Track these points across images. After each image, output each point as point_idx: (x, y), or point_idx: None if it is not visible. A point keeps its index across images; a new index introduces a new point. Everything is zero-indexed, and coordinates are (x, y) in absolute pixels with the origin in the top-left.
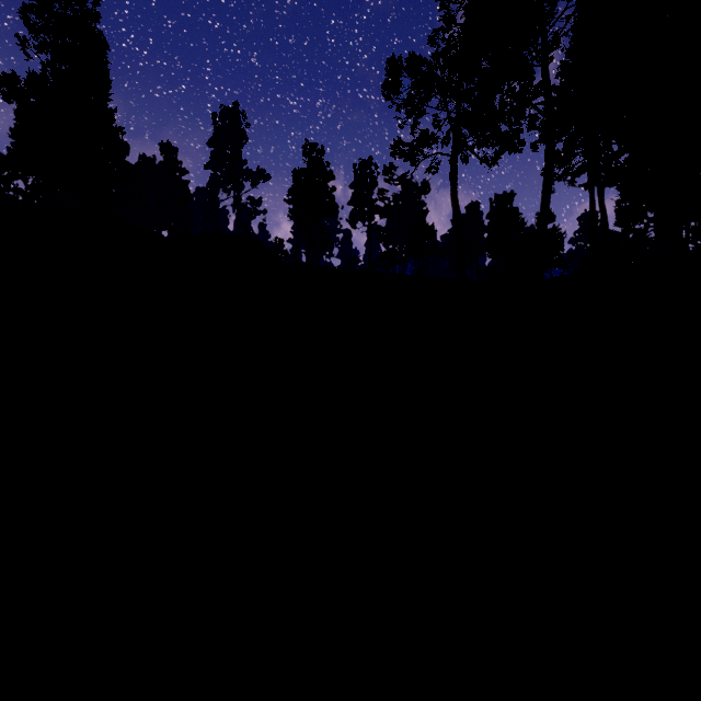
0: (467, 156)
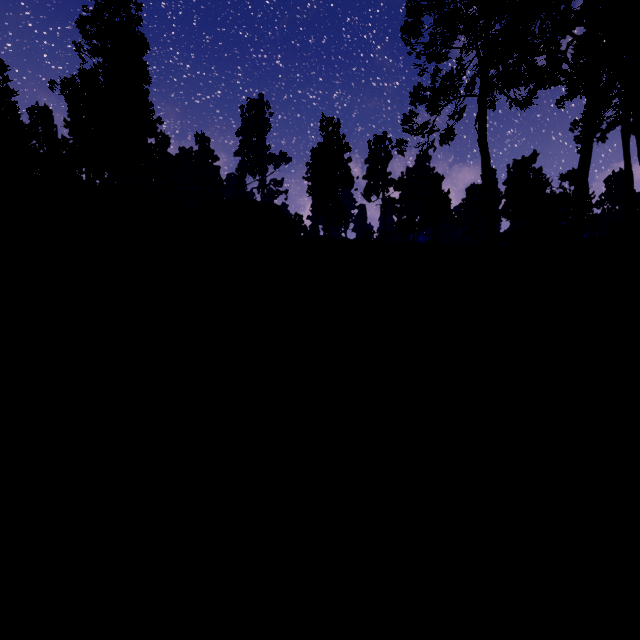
0: (494, 101)
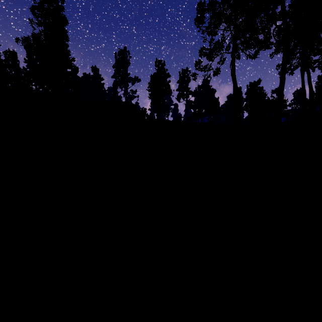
0: (239, 55)
